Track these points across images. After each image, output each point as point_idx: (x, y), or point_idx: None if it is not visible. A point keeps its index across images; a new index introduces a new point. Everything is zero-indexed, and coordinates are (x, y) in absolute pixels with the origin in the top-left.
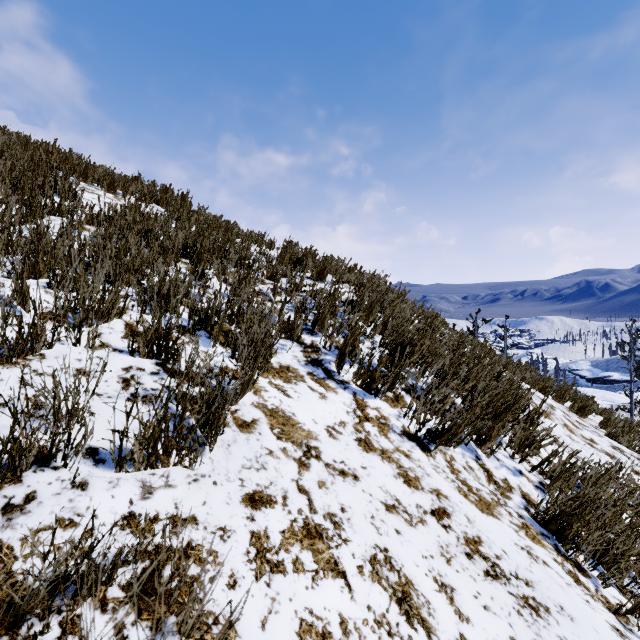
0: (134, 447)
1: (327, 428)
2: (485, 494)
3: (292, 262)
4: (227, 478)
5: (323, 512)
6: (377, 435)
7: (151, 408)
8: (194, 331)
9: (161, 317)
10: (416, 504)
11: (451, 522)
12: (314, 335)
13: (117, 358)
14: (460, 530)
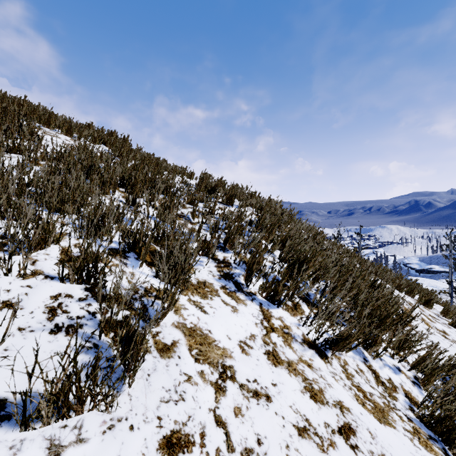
0: (40, 405)
1: (239, 343)
2: (377, 398)
3: (207, 190)
4: (144, 418)
5: (240, 448)
6: (282, 346)
7: (74, 339)
8: (124, 253)
9: (89, 247)
10: (324, 423)
11: (357, 440)
12: (225, 251)
13: (47, 286)
14: (366, 449)
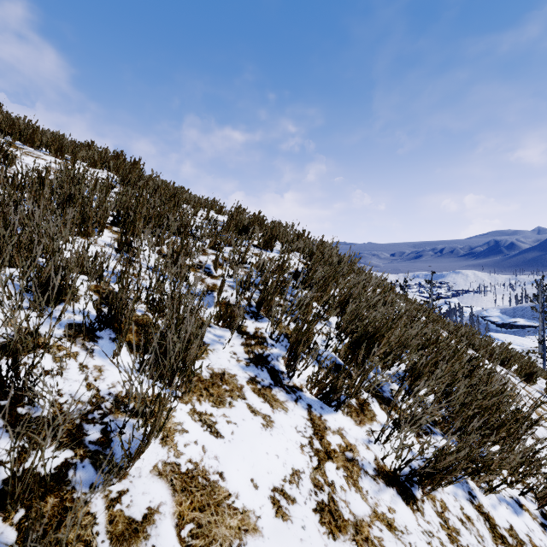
0: None
1: (273, 494)
2: None
3: (238, 229)
4: None
5: None
6: (344, 487)
7: None
8: (93, 331)
9: None
10: None
11: None
12: (259, 320)
13: None
14: None
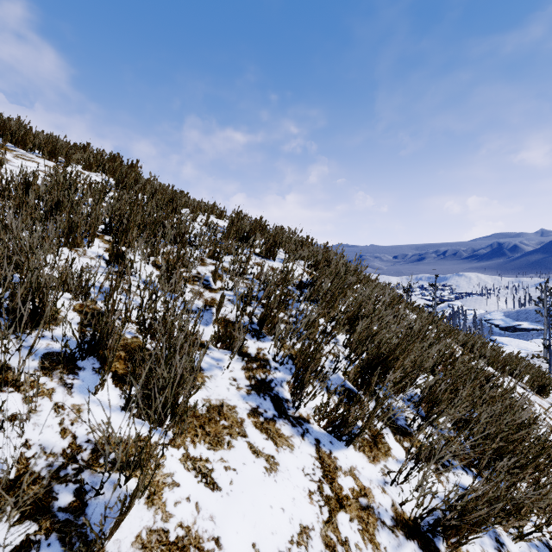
0: None
1: None
2: None
3: (239, 236)
4: None
5: None
6: (360, 545)
7: None
8: (73, 361)
9: None
10: None
11: None
12: (261, 339)
13: None
14: None
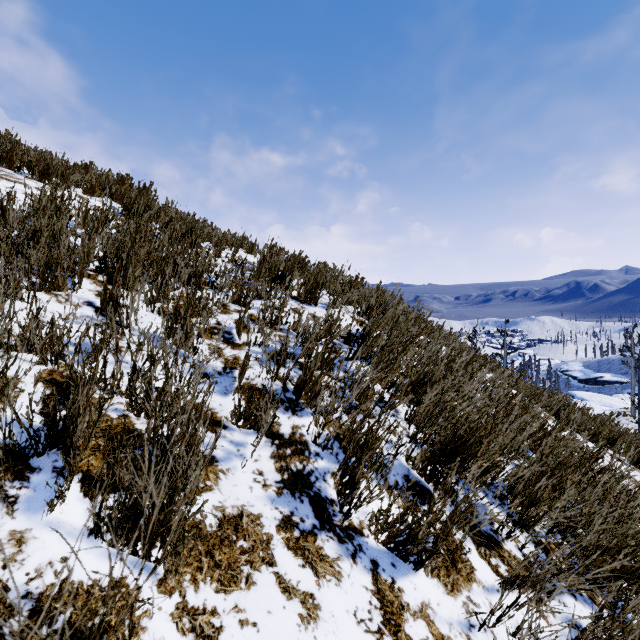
0: None
1: None
2: None
3: (272, 276)
4: None
5: None
6: None
7: None
8: (25, 459)
9: None
10: None
11: None
12: (297, 412)
13: None
14: None
